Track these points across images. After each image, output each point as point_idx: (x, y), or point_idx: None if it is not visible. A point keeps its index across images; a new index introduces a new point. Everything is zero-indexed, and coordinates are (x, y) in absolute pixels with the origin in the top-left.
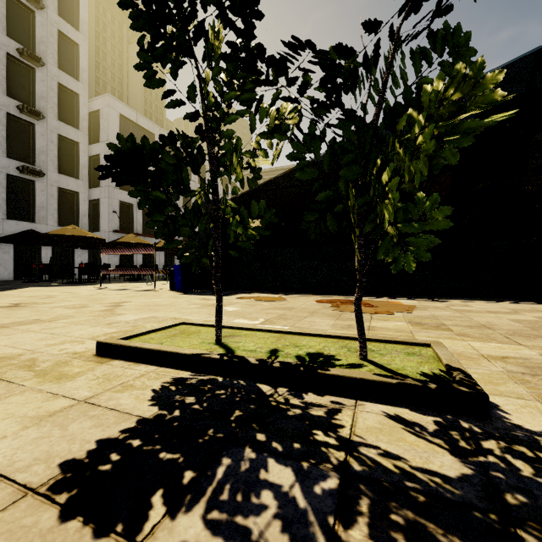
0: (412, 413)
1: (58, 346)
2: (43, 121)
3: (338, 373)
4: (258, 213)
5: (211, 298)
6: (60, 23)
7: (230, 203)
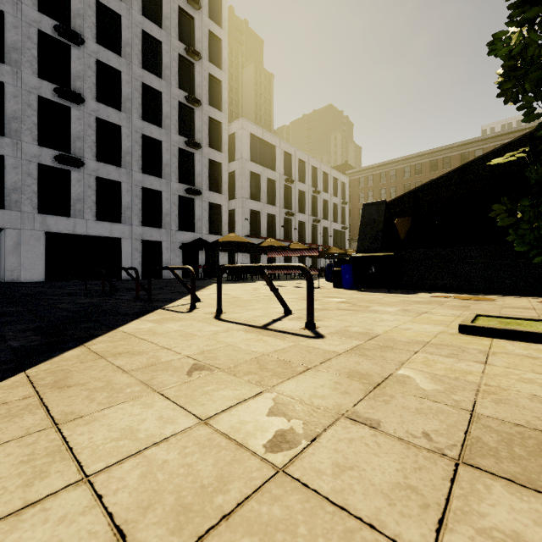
0: None
1: (408, 326)
2: (199, 150)
3: None
4: None
5: (403, 296)
6: (210, 67)
7: None
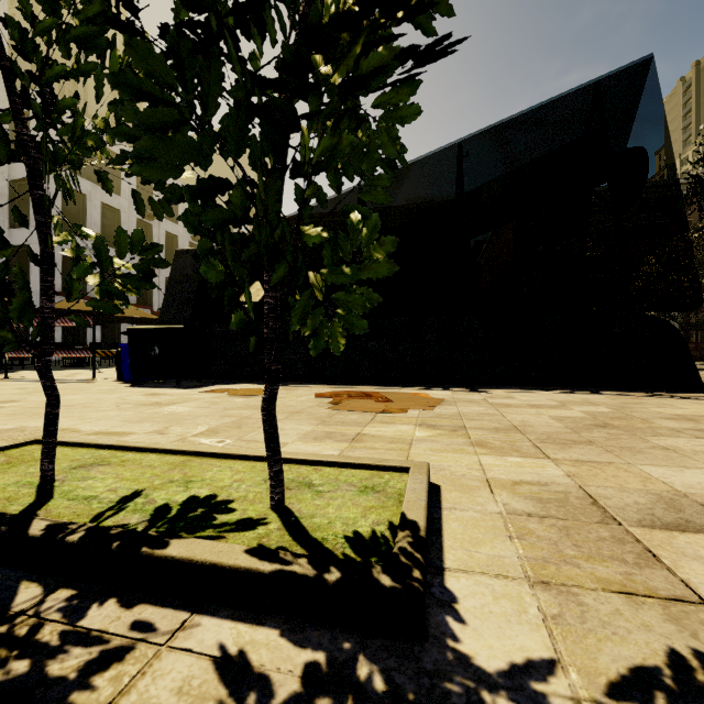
0: (277, 644)
1: None
2: None
3: (175, 555)
4: (130, 251)
5: (164, 392)
6: None
7: (88, 233)
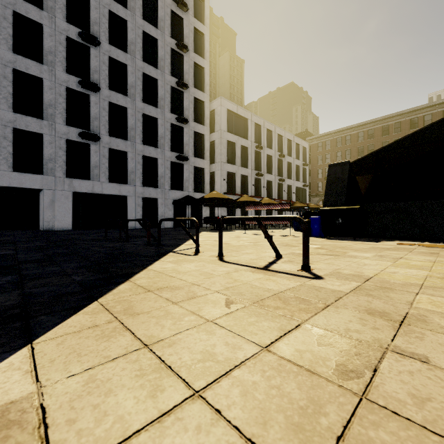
0: None
1: (393, 270)
2: (187, 124)
3: None
4: None
5: (370, 243)
6: (195, 57)
7: None
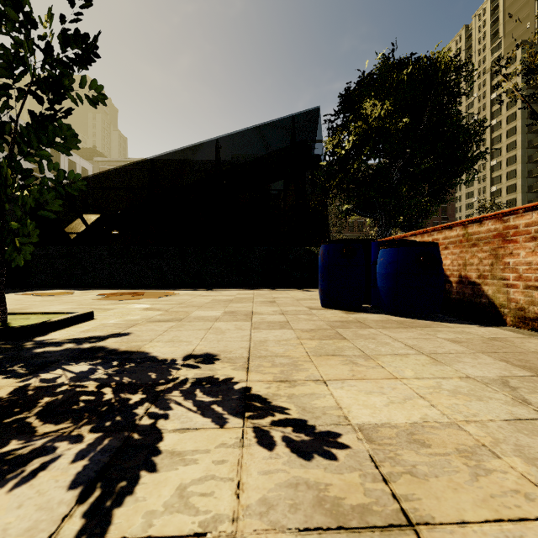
0: None
1: None
2: None
3: None
4: None
5: None
6: None
7: None
